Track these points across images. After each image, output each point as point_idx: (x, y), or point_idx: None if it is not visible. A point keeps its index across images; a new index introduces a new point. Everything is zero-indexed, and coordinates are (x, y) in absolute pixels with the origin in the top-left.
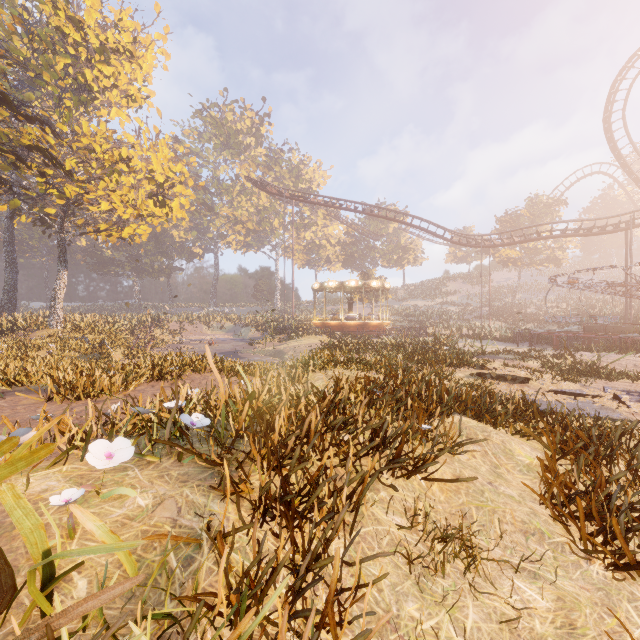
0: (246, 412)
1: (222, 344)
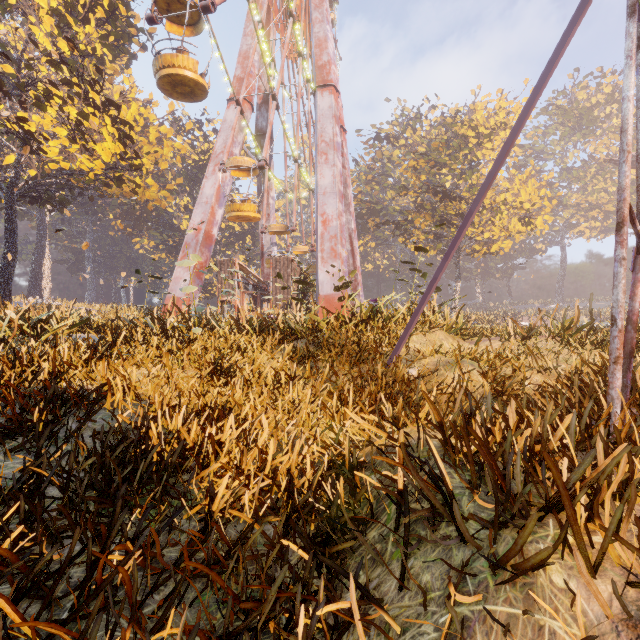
0: None
1: None
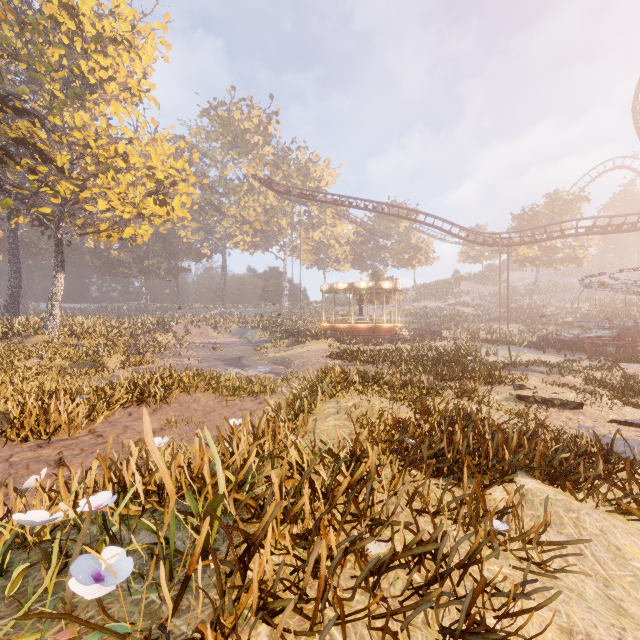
0: (203, 539)
1: (227, 348)
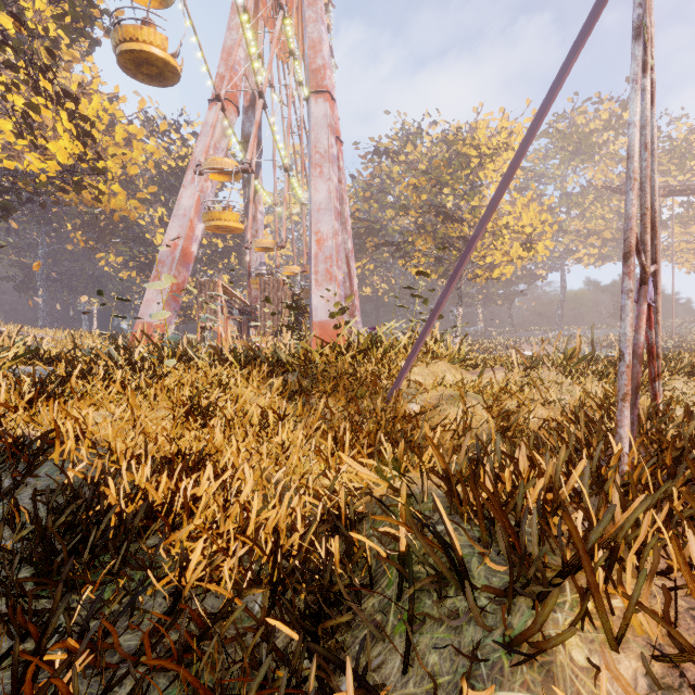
0: None
1: None
